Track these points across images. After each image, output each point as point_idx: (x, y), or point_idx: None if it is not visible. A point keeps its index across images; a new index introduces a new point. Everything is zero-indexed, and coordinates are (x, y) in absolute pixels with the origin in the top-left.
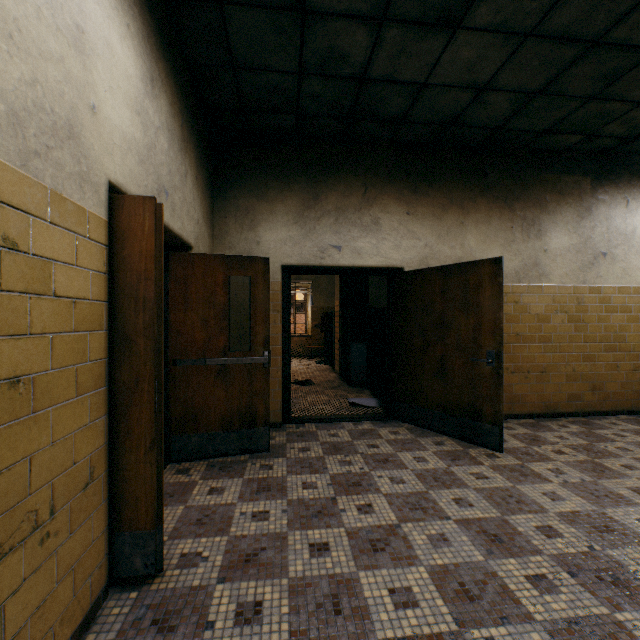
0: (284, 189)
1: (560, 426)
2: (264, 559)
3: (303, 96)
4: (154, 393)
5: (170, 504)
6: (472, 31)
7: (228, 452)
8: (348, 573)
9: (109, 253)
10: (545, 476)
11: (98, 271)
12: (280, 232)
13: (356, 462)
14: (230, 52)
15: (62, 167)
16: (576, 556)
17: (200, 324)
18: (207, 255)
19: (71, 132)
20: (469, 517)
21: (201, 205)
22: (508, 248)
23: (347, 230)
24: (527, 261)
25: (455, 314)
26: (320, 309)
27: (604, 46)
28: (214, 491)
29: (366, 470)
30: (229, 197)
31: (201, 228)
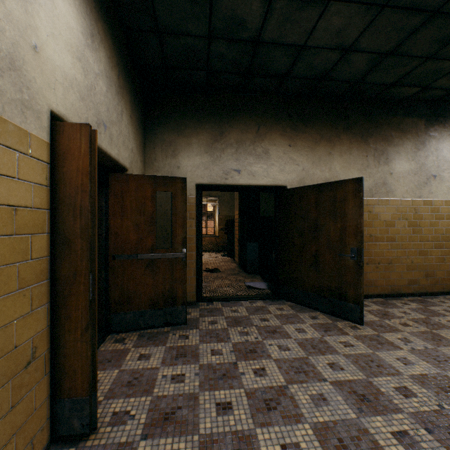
0: (198, 127)
1: (403, 304)
2: (180, 417)
3: (212, 56)
4: (89, 284)
5: (108, 368)
6: (342, 2)
7: (155, 325)
8: (247, 430)
9: (52, 170)
10: (397, 344)
11: (40, 184)
12: (195, 159)
13: (252, 333)
14: (156, 20)
15: (2, 93)
16: (430, 414)
17: (133, 228)
18: (139, 175)
19: (12, 64)
20: (341, 379)
21: (135, 138)
22: (364, 171)
23: (245, 158)
24: (378, 181)
25: (326, 220)
26: (224, 217)
27: (442, 15)
28: (143, 357)
29: (260, 339)
30: (157, 133)
31: (135, 155)
